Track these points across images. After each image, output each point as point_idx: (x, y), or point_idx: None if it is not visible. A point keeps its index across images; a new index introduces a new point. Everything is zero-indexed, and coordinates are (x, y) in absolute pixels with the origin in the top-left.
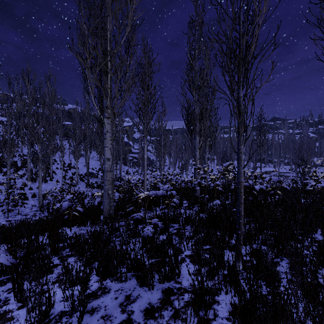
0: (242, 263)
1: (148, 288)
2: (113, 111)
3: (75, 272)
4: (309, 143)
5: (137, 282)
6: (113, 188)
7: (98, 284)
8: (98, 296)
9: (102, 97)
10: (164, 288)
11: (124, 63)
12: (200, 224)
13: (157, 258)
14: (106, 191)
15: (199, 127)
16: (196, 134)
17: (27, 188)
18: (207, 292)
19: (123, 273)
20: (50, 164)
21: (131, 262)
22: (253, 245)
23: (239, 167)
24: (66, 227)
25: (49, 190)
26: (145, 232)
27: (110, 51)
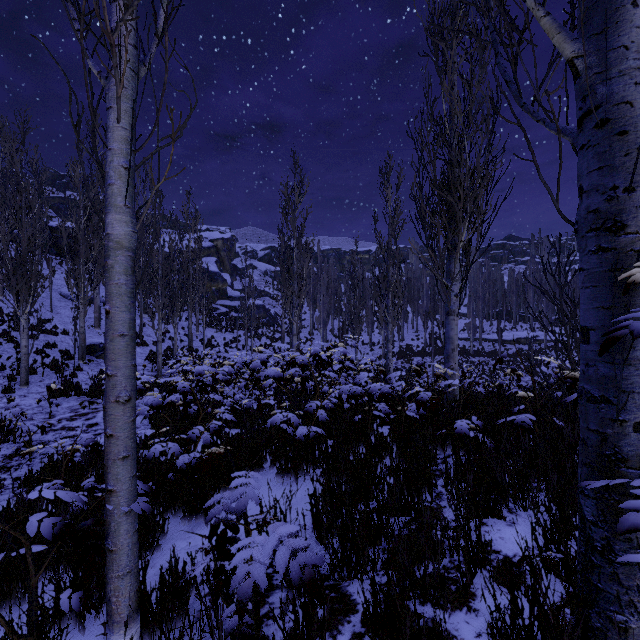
0: None
1: None
2: None
3: None
4: None
5: None
6: None
7: None
8: None
9: None
10: None
11: None
12: None
13: None
14: None
15: None
16: None
17: None
18: None
19: None
20: None
21: None
22: None
23: None
24: None
25: None
26: None
27: None
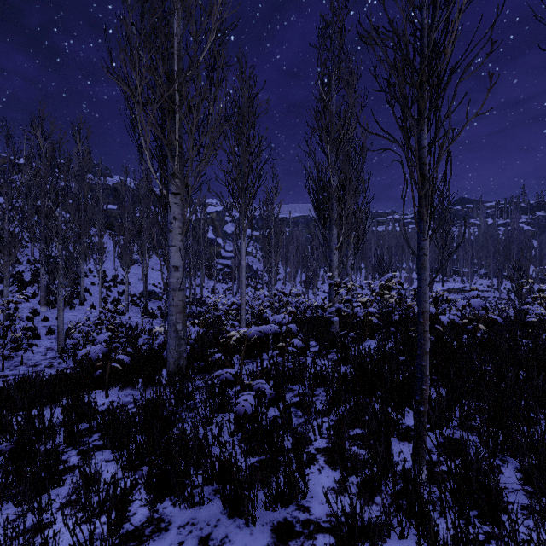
0: (427, 467)
1: (245, 521)
2: (185, 181)
3: (104, 486)
4: (521, 241)
5: (224, 508)
6: (184, 320)
7: (147, 511)
8: (145, 540)
9: (164, 157)
10: (277, 521)
11: (204, 96)
12: (342, 385)
13: (262, 456)
14: (172, 324)
15: (338, 212)
16: (333, 225)
17: (39, 318)
18: (364, 542)
19: (197, 487)
20: (80, 277)
21: (212, 466)
22: (444, 429)
23: (422, 283)
24: (100, 390)
25: (77, 322)
26: (239, 404)
27: (178, 74)
